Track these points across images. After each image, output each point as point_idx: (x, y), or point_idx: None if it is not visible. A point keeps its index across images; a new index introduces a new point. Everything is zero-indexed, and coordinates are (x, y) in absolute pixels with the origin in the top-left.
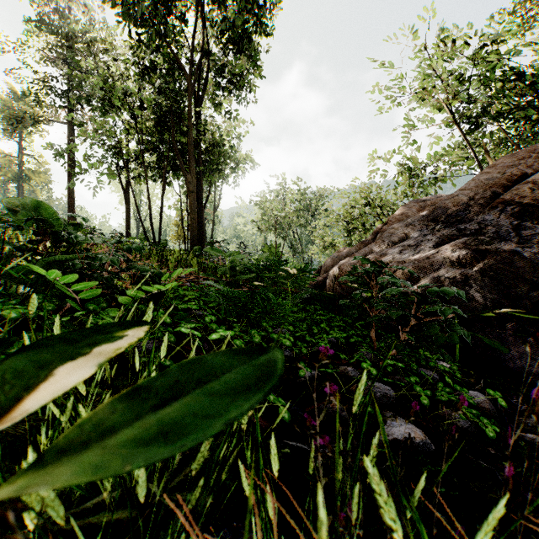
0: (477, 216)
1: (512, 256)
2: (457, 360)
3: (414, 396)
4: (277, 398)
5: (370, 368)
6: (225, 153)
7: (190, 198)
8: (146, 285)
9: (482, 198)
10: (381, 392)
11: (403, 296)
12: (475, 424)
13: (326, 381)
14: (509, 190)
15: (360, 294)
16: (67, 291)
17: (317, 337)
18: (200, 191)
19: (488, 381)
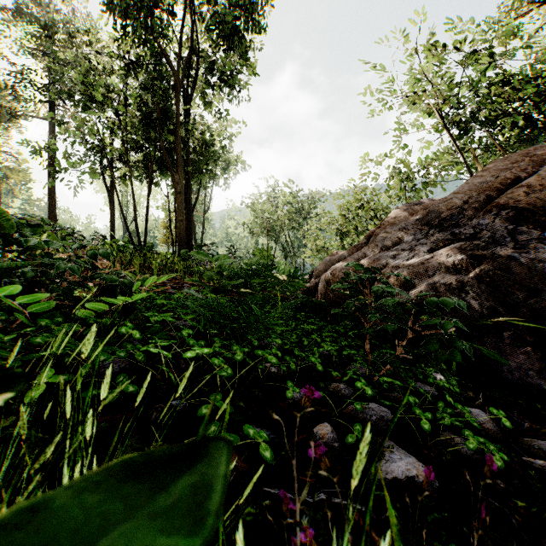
0: (472, 220)
1: (509, 262)
2: (454, 370)
3: (413, 416)
4: (258, 432)
5: (364, 387)
6: (215, 154)
7: (178, 199)
8: (112, 296)
9: (477, 202)
10: (378, 414)
11: (401, 307)
12: (479, 450)
13: (312, 440)
14: (503, 194)
15: (353, 303)
16: (14, 304)
17: (307, 349)
18: (188, 192)
19: (487, 394)
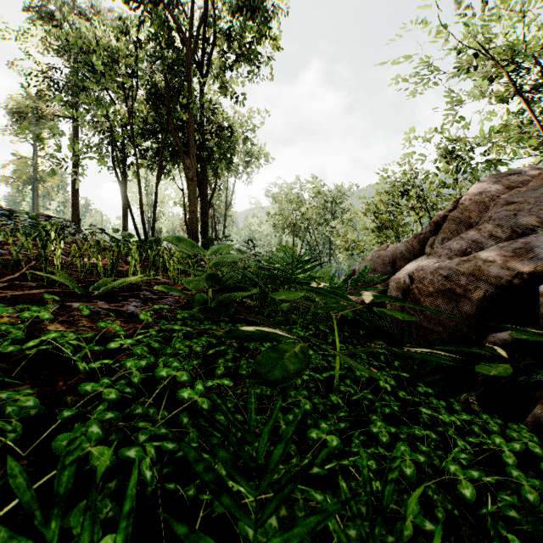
0: None
1: None
2: None
3: None
4: None
5: None
6: (234, 140)
7: (189, 187)
8: None
9: None
10: None
11: None
12: None
13: None
14: None
15: None
16: None
17: None
18: (203, 181)
19: None
